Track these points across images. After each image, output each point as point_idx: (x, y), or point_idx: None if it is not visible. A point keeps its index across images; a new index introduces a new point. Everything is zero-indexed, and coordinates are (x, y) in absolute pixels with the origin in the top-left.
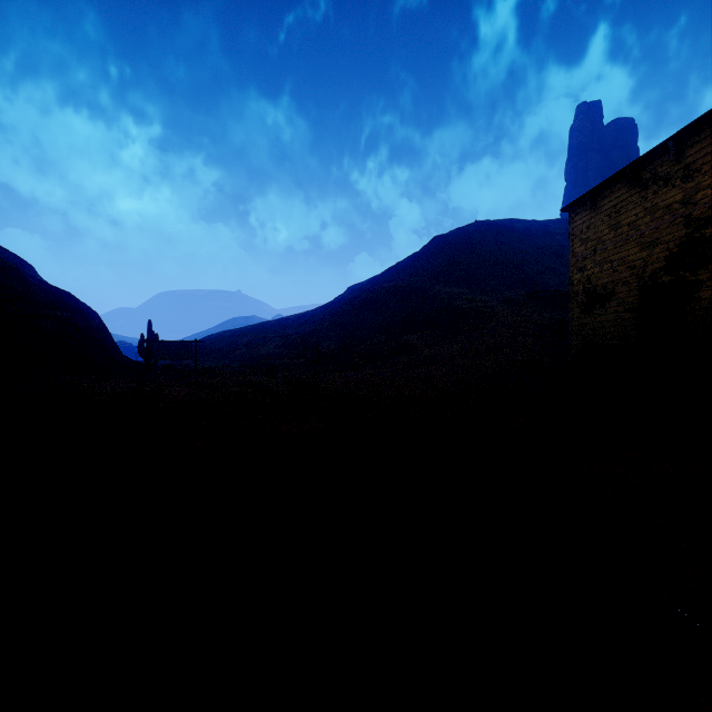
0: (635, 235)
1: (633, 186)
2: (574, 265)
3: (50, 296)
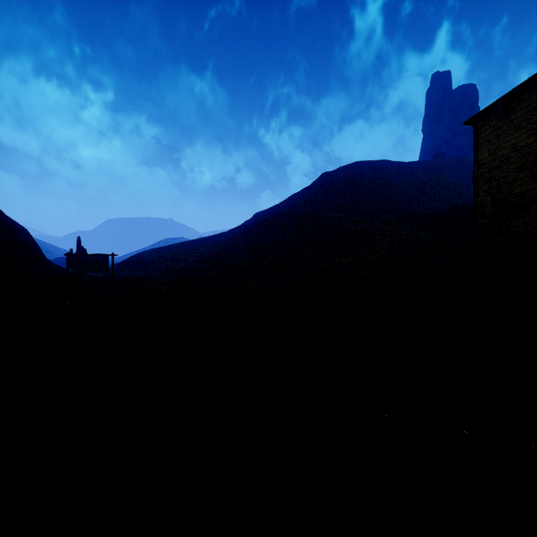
0: None
1: None
2: (480, 176)
3: None
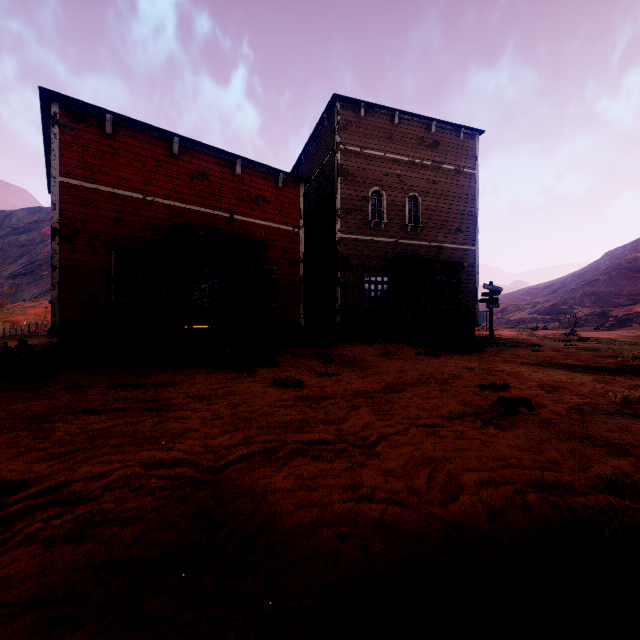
0: None
1: None
2: None
3: None
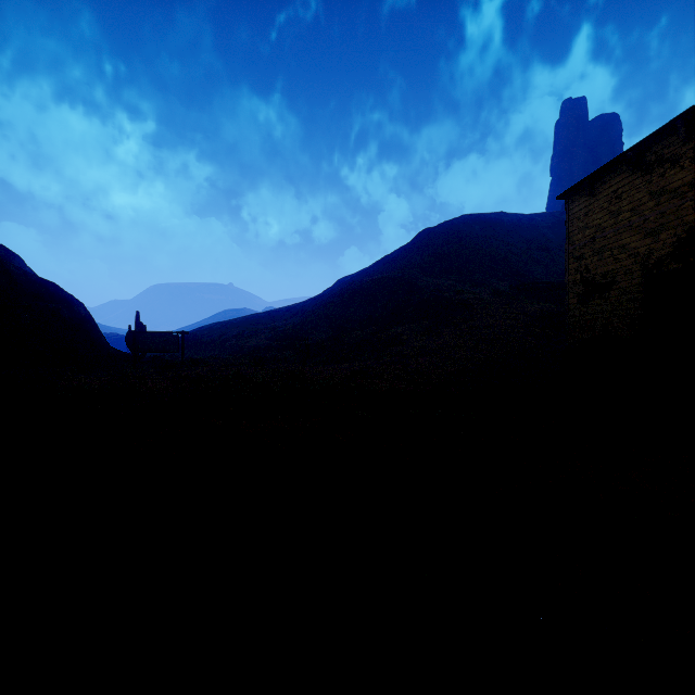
0: (639, 221)
1: (636, 169)
2: (571, 254)
3: (35, 287)
